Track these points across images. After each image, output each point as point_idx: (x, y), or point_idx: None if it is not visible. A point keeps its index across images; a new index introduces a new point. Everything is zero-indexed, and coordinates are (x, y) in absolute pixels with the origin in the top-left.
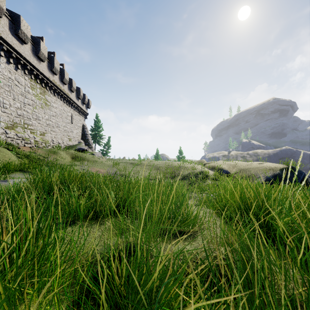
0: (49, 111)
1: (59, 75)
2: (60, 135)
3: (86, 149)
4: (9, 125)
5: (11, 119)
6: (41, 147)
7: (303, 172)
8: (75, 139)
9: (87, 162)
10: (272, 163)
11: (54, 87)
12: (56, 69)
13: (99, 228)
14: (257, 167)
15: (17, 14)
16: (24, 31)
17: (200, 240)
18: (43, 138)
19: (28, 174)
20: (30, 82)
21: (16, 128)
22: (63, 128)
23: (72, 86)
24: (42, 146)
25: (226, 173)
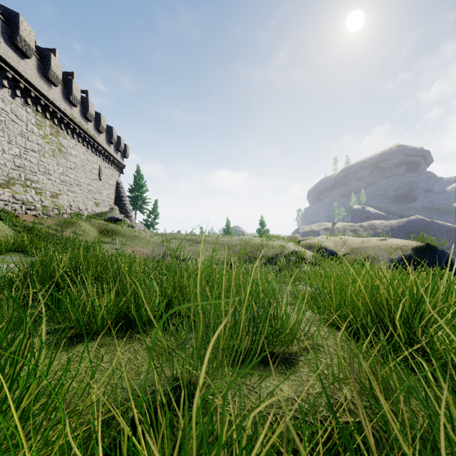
0: (65, 161)
1: (81, 108)
2: (82, 198)
3: (122, 219)
4: (2, 182)
5: (5, 172)
6: (53, 215)
7: (447, 253)
8: (106, 204)
9: (123, 238)
10: (400, 240)
11: (73, 126)
12: (76, 99)
13: (130, 346)
14: (378, 246)
15: (14, 12)
16: (25, 38)
17: (303, 371)
18: (55, 202)
19: (27, 256)
20: (35, 117)
21: (12, 186)
22: (87, 187)
23: (100, 125)
24: (54, 213)
25: (331, 255)
